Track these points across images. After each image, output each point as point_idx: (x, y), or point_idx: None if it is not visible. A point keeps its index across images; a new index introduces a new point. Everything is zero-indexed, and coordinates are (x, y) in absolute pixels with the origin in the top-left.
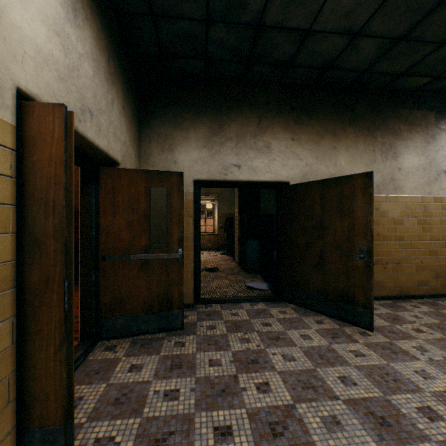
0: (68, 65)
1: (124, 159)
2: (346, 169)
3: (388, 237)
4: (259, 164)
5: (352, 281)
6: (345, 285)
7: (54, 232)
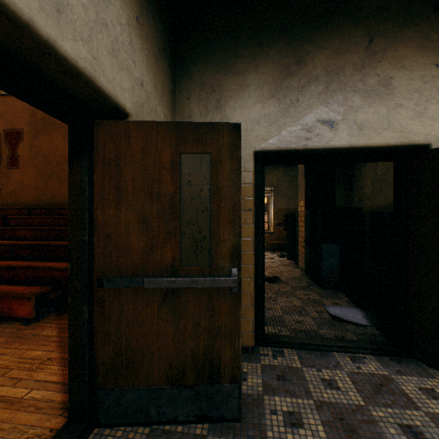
0: None
1: (140, 111)
2: None
3: None
4: (369, 117)
5: None
6: None
7: None
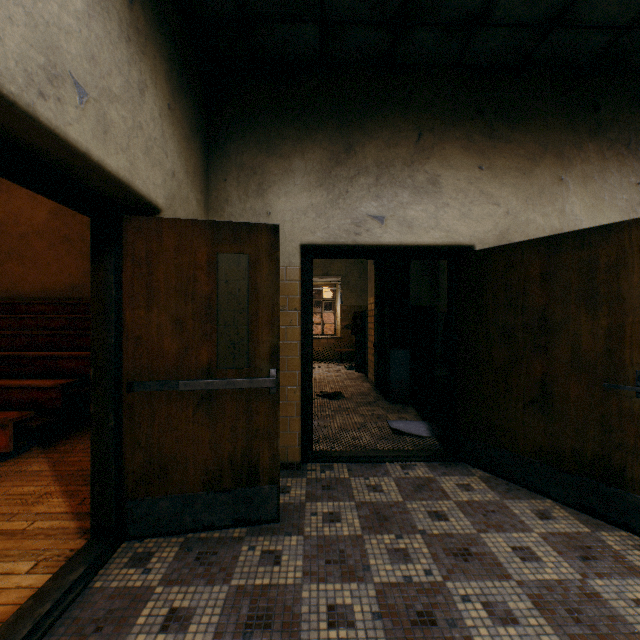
0: None
1: (171, 204)
2: (584, 220)
3: None
4: (418, 215)
5: (617, 438)
6: (600, 445)
7: None
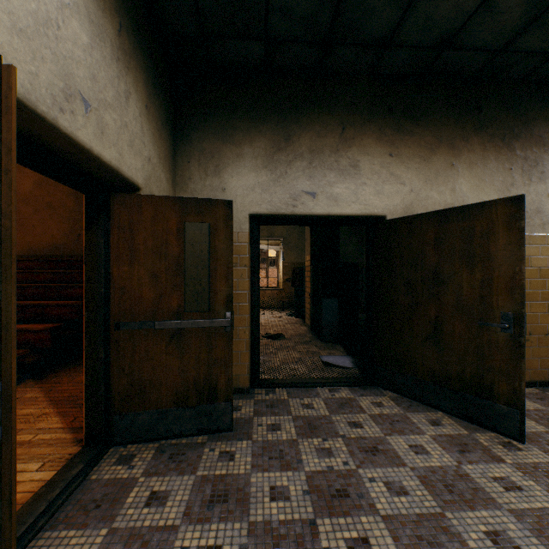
0: (35, 11)
1: (148, 183)
2: (470, 197)
3: (532, 295)
4: (342, 191)
5: (488, 363)
6: (476, 369)
7: None
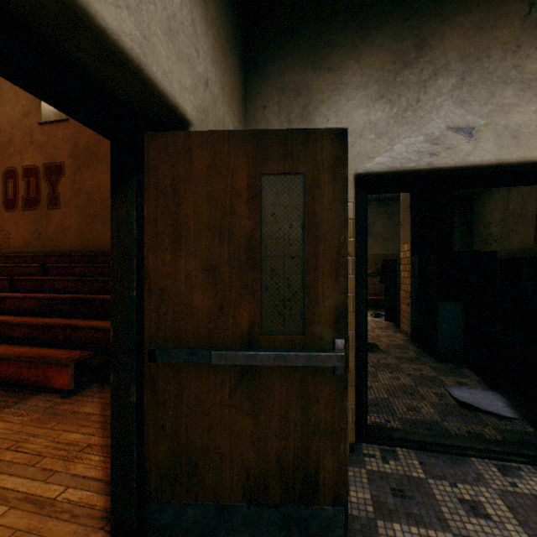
0: None
1: (204, 120)
2: None
3: None
4: (528, 119)
5: None
6: None
7: None
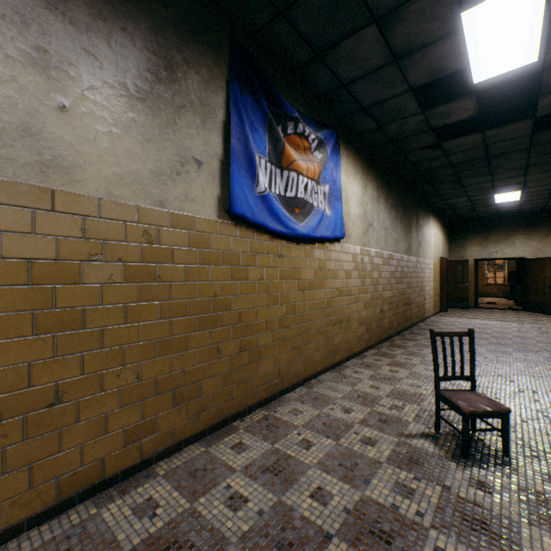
0: (442, 246)
1: (447, 257)
2: None
3: None
4: (507, 251)
5: (544, 297)
6: (542, 299)
7: (444, 277)
